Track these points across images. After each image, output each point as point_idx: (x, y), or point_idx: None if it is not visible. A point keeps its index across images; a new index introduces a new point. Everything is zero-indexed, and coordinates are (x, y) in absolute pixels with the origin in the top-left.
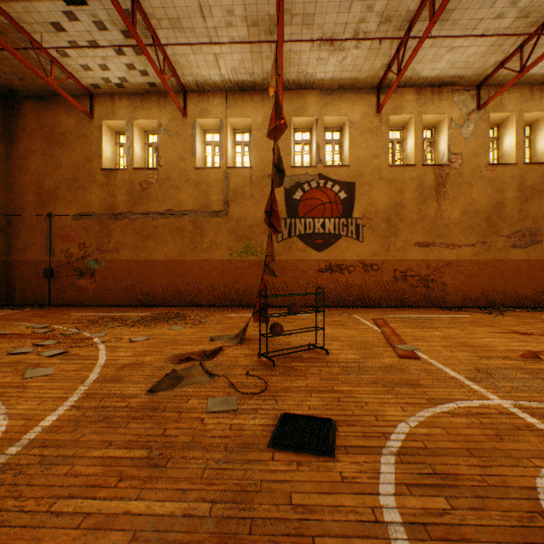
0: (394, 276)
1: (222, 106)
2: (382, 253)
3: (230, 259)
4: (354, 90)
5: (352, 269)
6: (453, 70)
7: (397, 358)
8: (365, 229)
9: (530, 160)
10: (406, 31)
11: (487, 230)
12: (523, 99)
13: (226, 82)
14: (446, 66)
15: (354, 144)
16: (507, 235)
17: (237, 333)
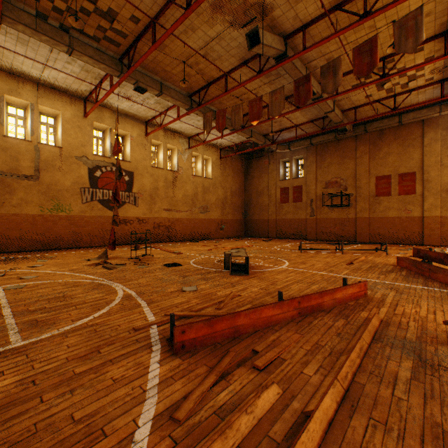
0: (154, 226)
1: (33, 93)
2: (149, 214)
3: (42, 214)
4: (133, 118)
5: (132, 222)
6: (181, 129)
7: (177, 254)
8: (140, 199)
9: (206, 175)
10: (166, 110)
11: (192, 205)
12: (204, 149)
13: (42, 80)
14: (178, 127)
15: (133, 150)
16: (199, 207)
17: (100, 256)
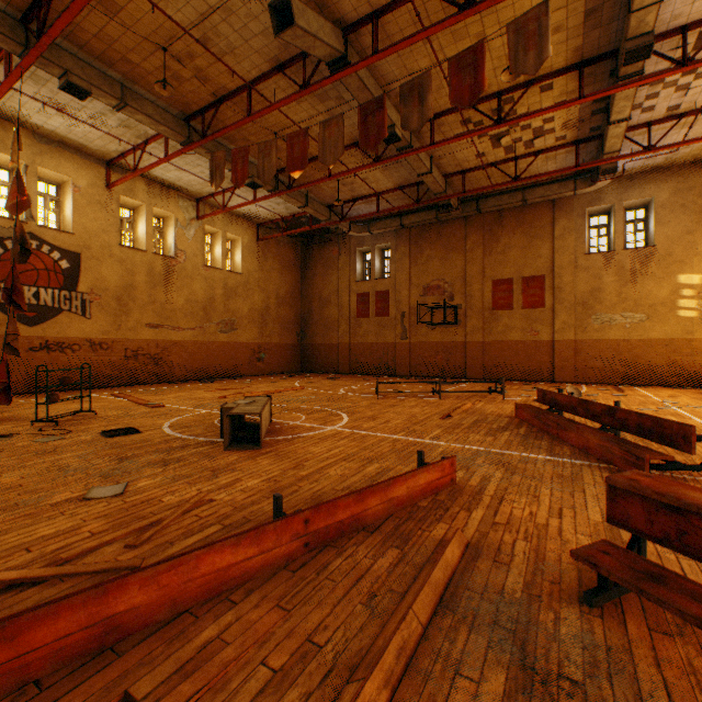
0: (127, 355)
1: None
2: (114, 332)
3: None
4: (80, 152)
5: (78, 348)
6: (180, 183)
7: (151, 408)
8: (95, 305)
9: (232, 267)
10: (144, 142)
11: (204, 318)
12: (227, 222)
13: None
14: (175, 178)
15: (80, 212)
16: (217, 322)
17: None
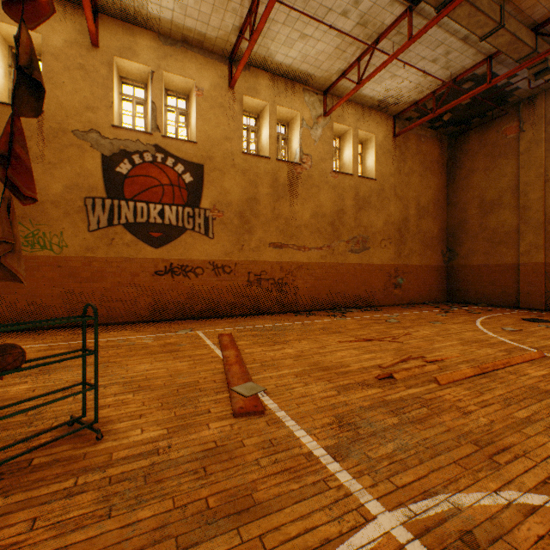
0: (249, 280)
1: None
2: (236, 253)
3: None
4: (202, 51)
5: (200, 272)
6: (305, 65)
7: (231, 418)
8: (217, 223)
9: (362, 175)
10: None
11: (332, 235)
12: (358, 116)
13: None
14: (299, 57)
15: (202, 118)
16: (346, 240)
17: None
